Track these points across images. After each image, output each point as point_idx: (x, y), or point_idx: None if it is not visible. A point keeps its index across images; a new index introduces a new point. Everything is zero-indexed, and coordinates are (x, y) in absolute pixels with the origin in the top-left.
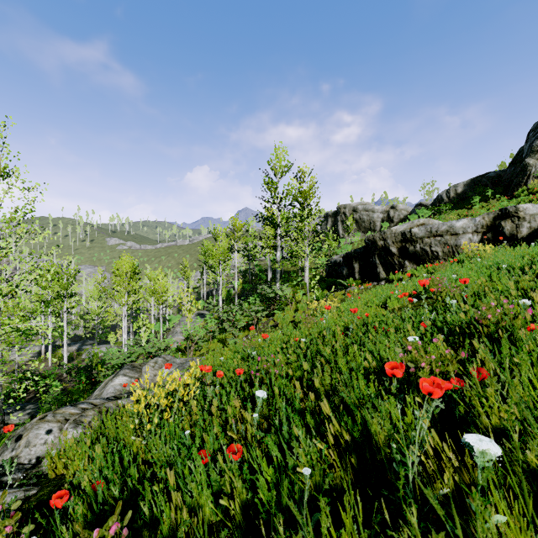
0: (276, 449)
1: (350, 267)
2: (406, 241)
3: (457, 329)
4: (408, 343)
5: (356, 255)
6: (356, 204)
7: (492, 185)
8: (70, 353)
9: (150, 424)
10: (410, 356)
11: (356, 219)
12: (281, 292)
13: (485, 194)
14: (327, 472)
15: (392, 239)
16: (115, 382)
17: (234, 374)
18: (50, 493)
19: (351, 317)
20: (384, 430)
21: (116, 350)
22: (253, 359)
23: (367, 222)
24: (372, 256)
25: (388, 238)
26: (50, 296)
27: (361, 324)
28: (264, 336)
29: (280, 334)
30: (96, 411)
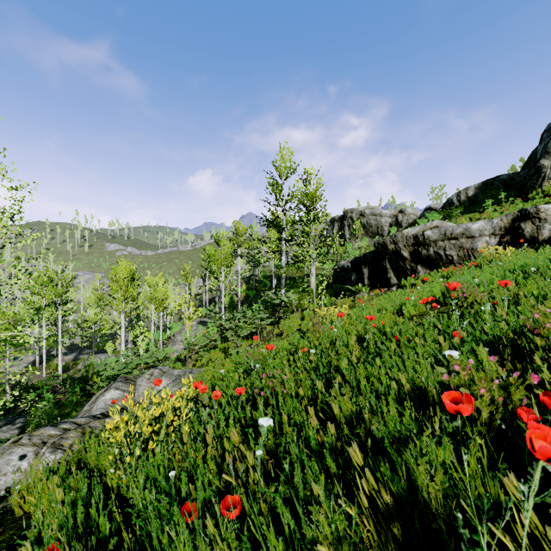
0: (288, 514)
1: (359, 273)
2: (418, 245)
3: (504, 341)
4: (454, 360)
5: (366, 259)
6: (364, 208)
7: (504, 188)
8: (66, 363)
9: (130, 456)
10: (457, 376)
11: (364, 224)
12: (286, 298)
13: (497, 197)
14: (359, 546)
15: (403, 242)
16: (106, 397)
17: (234, 390)
18: (11, 539)
19: (364, 325)
20: (434, 482)
21: (113, 360)
22: (257, 372)
23: (375, 227)
24: (383, 261)
25: (400, 241)
26: (45, 303)
27: (377, 334)
28: (269, 347)
29: (286, 343)
30: (78, 432)
